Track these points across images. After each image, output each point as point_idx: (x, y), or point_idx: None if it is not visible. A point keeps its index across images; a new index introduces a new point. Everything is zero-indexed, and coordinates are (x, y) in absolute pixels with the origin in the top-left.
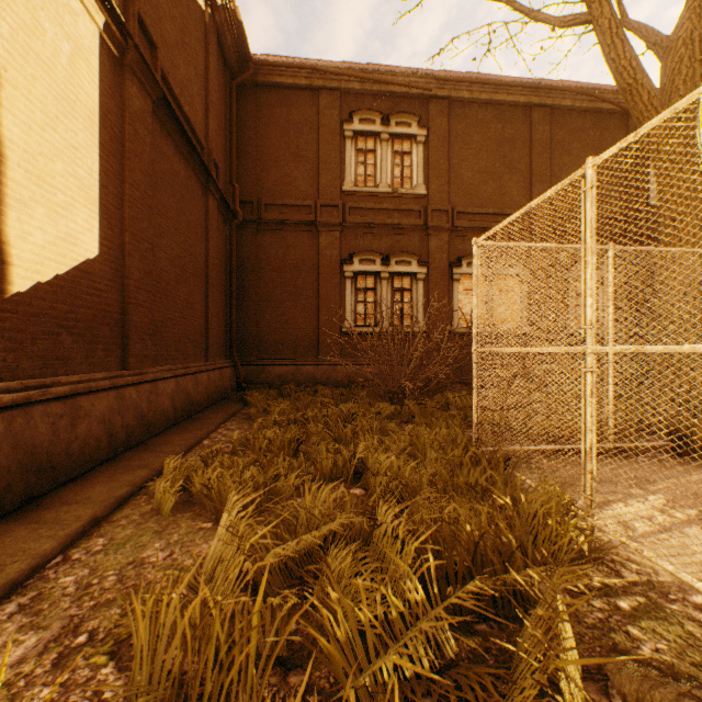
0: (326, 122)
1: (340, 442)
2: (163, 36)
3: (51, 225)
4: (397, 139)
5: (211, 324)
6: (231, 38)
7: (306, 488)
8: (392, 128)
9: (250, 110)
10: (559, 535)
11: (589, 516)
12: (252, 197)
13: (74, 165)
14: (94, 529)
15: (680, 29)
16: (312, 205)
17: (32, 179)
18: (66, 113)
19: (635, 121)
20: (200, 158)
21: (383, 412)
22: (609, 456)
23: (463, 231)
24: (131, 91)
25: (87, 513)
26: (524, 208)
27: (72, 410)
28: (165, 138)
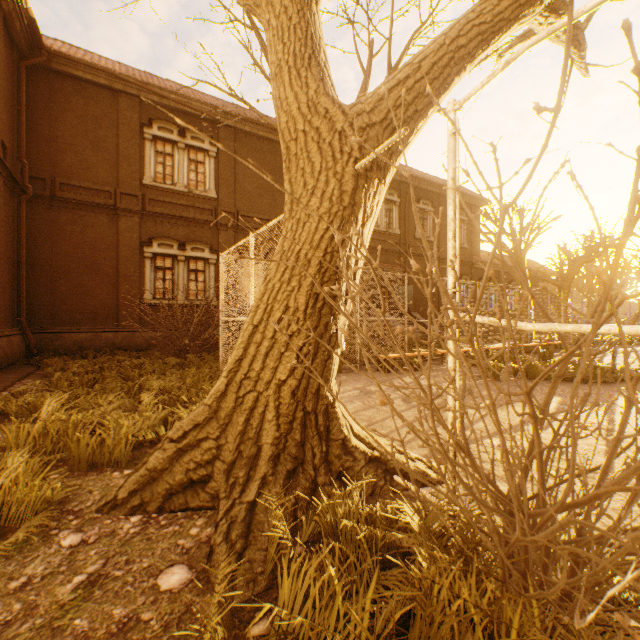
0: (126, 121)
1: (129, 380)
2: None
3: None
4: (193, 150)
5: None
6: (21, 25)
7: (99, 397)
8: (188, 140)
9: (43, 91)
10: None
11: None
12: (45, 175)
13: None
14: None
15: None
16: (112, 191)
17: None
18: None
19: None
20: None
21: (170, 364)
22: None
23: (246, 230)
24: None
25: None
26: (236, 245)
27: None
28: None
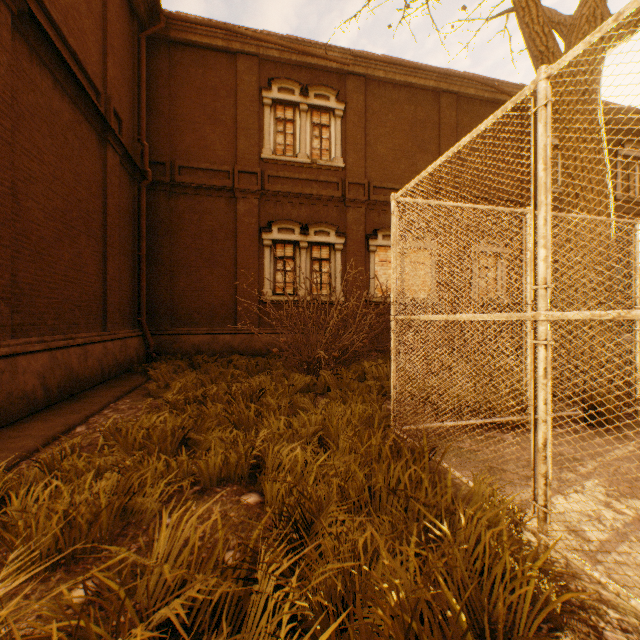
0: (244, 87)
1: (240, 426)
2: None
3: None
4: (316, 112)
5: (110, 289)
6: None
7: (164, 516)
8: (311, 100)
9: (162, 66)
10: (519, 582)
11: (542, 532)
12: (165, 158)
13: None
14: None
15: (584, 6)
16: (229, 171)
17: None
18: None
19: None
20: (92, 102)
21: (297, 385)
22: (528, 429)
23: (379, 205)
24: None
25: None
26: (453, 149)
27: None
28: (37, 66)
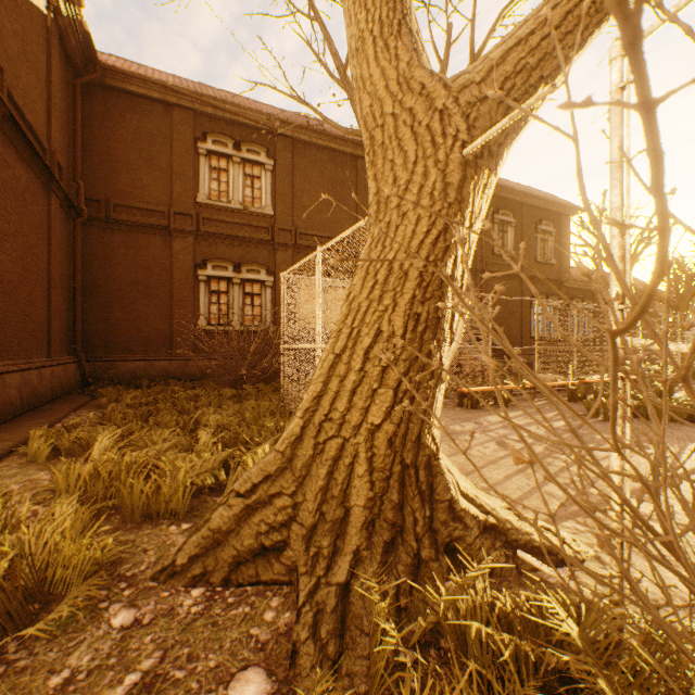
0: (180, 136)
1: (184, 414)
2: (7, 52)
3: None
4: (249, 164)
5: (54, 320)
6: (77, 41)
7: (154, 433)
8: (243, 154)
9: (97, 109)
10: None
11: None
12: (100, 196)
13: None
14: None
15: None
16: (165, 211)
17: None
18: None
19: None
20: (43, 162)
21: (226, 396)
22: None
23: (305, 249)
24: None
25: None
26: (300, 263)
27: None
28: (8, 147)
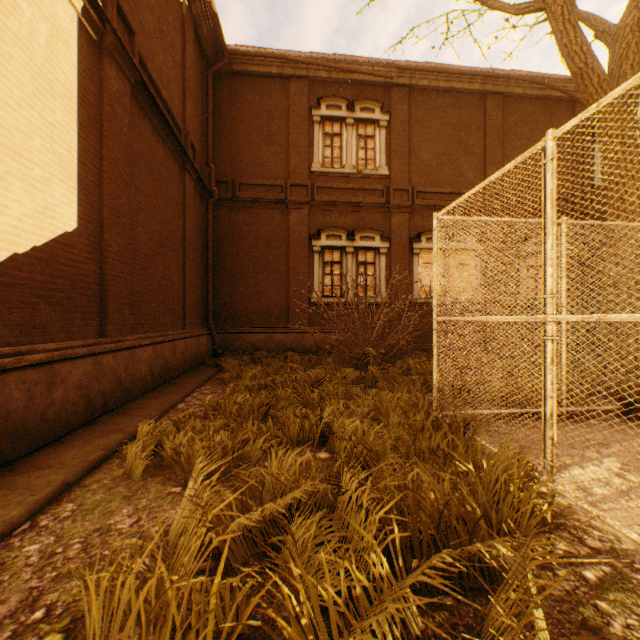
0: (295, 108)
1: (307, 406)
2: (142, 24)
3: (28, 198)
4: (361, 124)
5: (188, 294)
6: (207, 29)
7: (273, 453)
8: (356, 114)
9: (225, 96)
10: (522, 502)
11: (550, 481)
12: (227, 178)
13: (51, 141)
14: (65, 494)
15: (627, 17)
16: (282, 185)
17: (8, 153)
18: (44, 91)
19: (585, 103)
20: (177, 139)
21: (348, 377)
22: (562, 420)
23: (422, 209)
24: (109, 73)
25: (58, 478)
26: (484, 182)
27: (49, 377)
28: (143, 120)
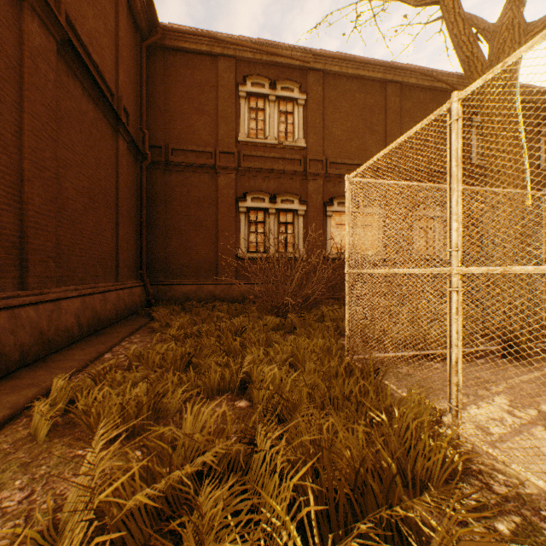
0: (224, 83)
1: (230, 354)
2: None
3: None
4: (282, 101)
5: (121, 249)
6: (141, 4)
7: (188, 408)
8: (278, 92)
9: (159, 68)
10: (434, 451)
11: (455, 425)
12: (161, 143)
13: None
14: None
15: (504, 17)
16: (212, 151)
17: None
18: None
19: None
20: (109, 102)
21: (269, 324)
22: None
23: (334, 178)
24: (30, 26)
25: None
26: (392, 145)
27: None
28: (71, 79)
